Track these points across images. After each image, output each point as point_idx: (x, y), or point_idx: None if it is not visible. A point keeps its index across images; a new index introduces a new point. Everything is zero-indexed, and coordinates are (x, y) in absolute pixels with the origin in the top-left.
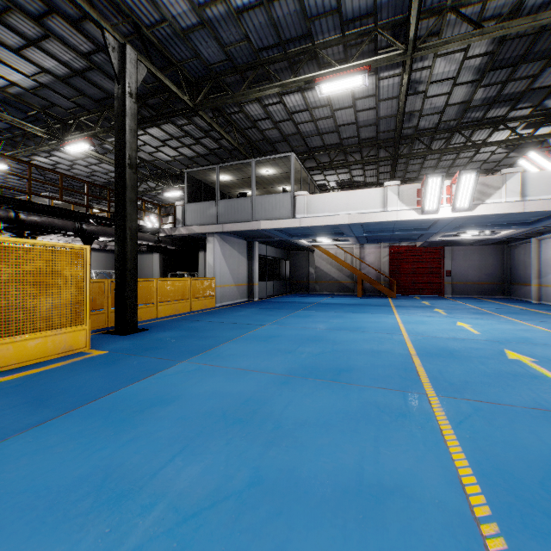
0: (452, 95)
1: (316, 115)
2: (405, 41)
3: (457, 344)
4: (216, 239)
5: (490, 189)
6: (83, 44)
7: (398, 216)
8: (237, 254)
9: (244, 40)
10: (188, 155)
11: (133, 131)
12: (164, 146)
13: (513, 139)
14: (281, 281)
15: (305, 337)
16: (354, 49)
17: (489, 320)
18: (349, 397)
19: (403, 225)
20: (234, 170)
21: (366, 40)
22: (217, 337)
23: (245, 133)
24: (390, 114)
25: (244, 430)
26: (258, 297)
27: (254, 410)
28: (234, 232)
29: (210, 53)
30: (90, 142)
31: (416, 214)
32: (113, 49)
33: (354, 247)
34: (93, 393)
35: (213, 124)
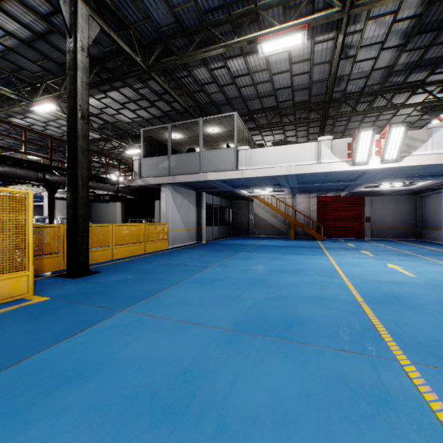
0: (378, 60)
1: (256, 79)
2: (341, 3)
3: (399, 289)
4: (168, 189)
5: (416, 142)
6: (41, 6)
7: (331, 167)
8: (187, 202)
9: (191, 2)
10: (145, 117)
11: (84, 83)
12: (123, 109)
13: (430, 101)
14: (225, 226)
15: (248, 281)
16: (293, 12)
17: (415, 262)
18: (307, 366)
19: (333, 176)
20: (184, 128)
21: (305, 0)
22: (163, 281)
23: (194, 96)
24: (322, 79)
25: (174, 435)
26: (206, 240)
27: (192, 390)
28: (184, 184)
29: (160, 16)
30: (56, 103)
31: (347, 166)
32: (64, 3)
33: (287, 197)
34: (3, 359)
35: (164, 85)
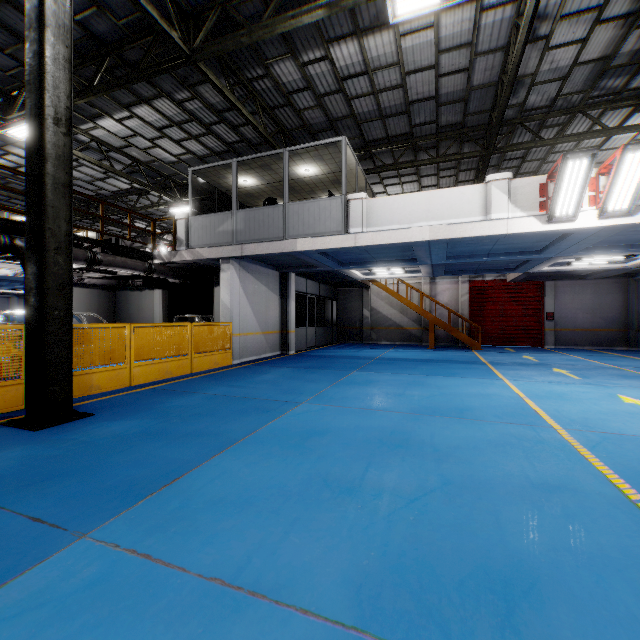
0: (587, 46)
1: (378, 84)
2: None
3: None
4: (233, 267)
5: None
6: None
7: (508, 227)
8: (265, 289)
9: None
10: (198, 153)
11: (60, 57)
12: (161, 138)
13: None
14: (326, 326)
15: (374, 437)
16: None
17: None
18: None
19: (507, 244)
20: (259, 167)
21: None
22: (206, 437)
23: (276, 115)
24: (487, 82)
25: None
26: (295, 349)
27: None
28: (260, 258)
29: None
30: None
31: (538, 224)
32: None
33: (422, 282)
34: None
35: (223, 89)
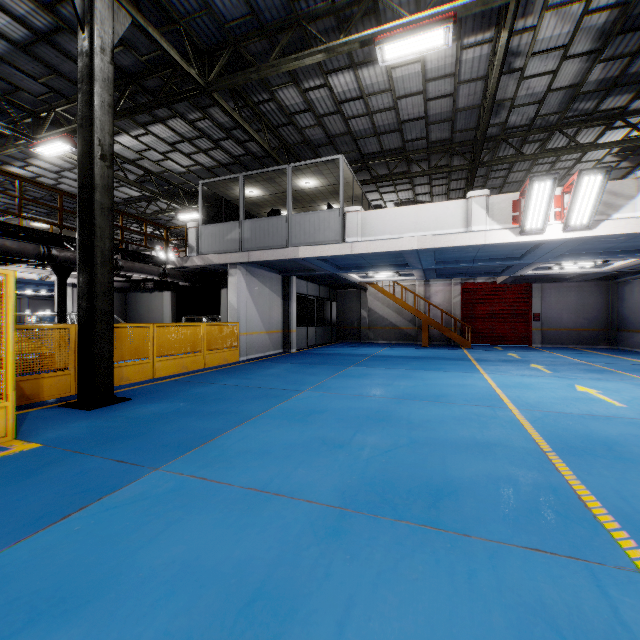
0: (558, 76)
1: (373, 106)
2: None
3: (605, 428)
4: (240, 272)
5: (618, 199)
6: None
7: (486, 238)
8: (268, 292)
9: None
10: (207, 164)
11: (105, 104)
12: (173, 152)
13: (634, 139)
14: (325, 326)
15: (363, 414)
16: None
17: (618, 382)
18: (477, 584)
19: (489, 252)
20: (264, 180)
21: None
22: (228, 414)
23: (279, 132)
24: (471, 105)
25: None
26: (297, 347)
27: None
28: (265, 263)
29: (226, 4)
30: (70, 141)
31: (512, 235)
32: None
33: (417, 284)
34: None
35: (233, 114)
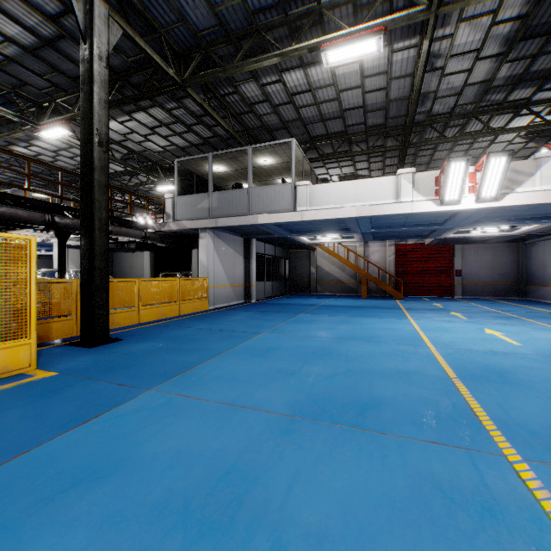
0: (473, 73)
1: (319, 97)
2: (427, 0)
3: (502, 361)
4: (209, 235)
5: (520, 176)
6: (48, 4)
7: (413, 208)
8: (232, 252)
9: None
10: (180, 145)
11: (102, 101)
12: (152, 134)
13: (537, 125)
14: (280, 281)
15: (310, 351)
16: (365, 12)
17: (520, 326)
18: (387, 463)
19: (416, 219)
20: (229, 159)
21: None
22: (202, 351)
23: (241, 118)
24: (401, 97)
25: None
26: (256, 298)
27: (237, 496)
28: (229, 228)
29: (198, 17)
30: (68, 126)
31: (434, 206)
32: None
33: (357, 245)
34: None
35: (204, 105)
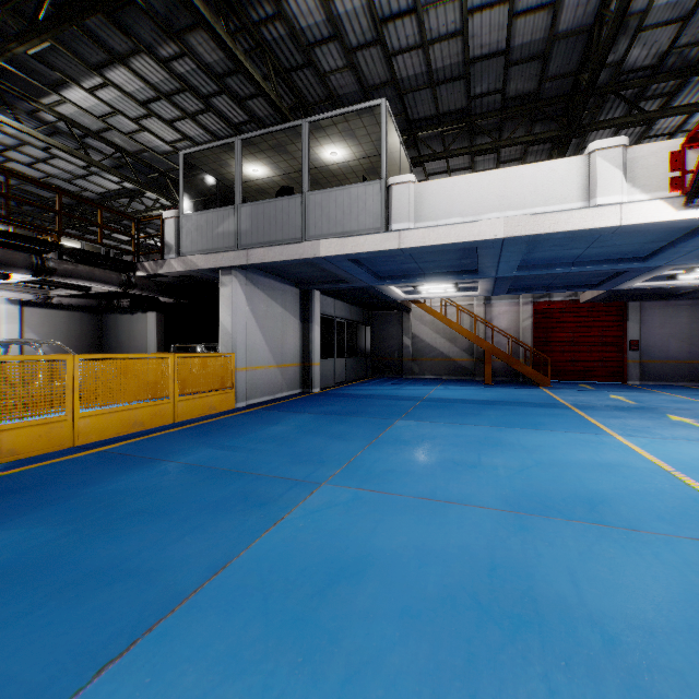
0: None
1: (430, 30)
2: None
3: None
4: (237, 280)
5: None
6: None
7: (623, 216)
8: (280, 311)
9: None
10: (198, 139)
11: None
12: (148, 117)
13: None
14: (358, 357)
15: (460, 586)
16: None
17: None
18: None
19: (605, 247)
20: (271, 149)
21: None
22: (123, 585)
23: (293, 81)
24: (578, 27)
25: None
26: (320, 386)
27: None
28: (274, 270)
29: None
30: None
31: (668, 210)
32: None
33: (475, 304)
34: None
35: (216, 29)
